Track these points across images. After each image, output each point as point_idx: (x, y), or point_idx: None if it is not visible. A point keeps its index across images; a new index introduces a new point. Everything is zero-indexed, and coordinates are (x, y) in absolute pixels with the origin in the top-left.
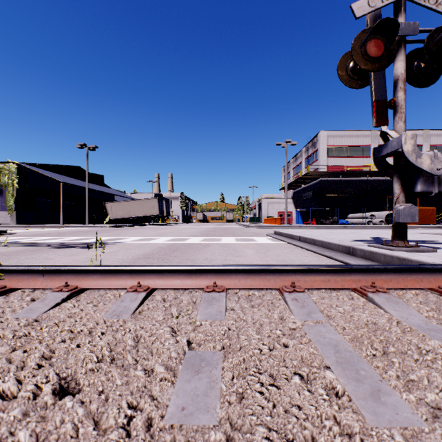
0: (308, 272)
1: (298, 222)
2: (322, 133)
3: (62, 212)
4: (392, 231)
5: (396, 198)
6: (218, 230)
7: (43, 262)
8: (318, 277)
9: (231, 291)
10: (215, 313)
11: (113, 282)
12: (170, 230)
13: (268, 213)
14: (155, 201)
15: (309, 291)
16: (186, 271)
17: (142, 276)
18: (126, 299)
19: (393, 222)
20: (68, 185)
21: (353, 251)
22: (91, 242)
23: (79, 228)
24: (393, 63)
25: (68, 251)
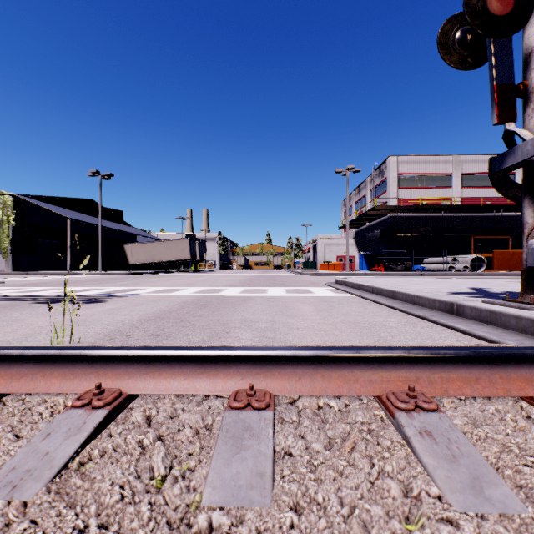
0: (435, 362)
1: (361, 268)
2: (391, 158)
3: (69, 256)
4: (522, 279)
5: (530, 231)
6: (263, 278)
7: (3, 325)
8: (455, 373)
9: (283, 400)
10: (247, 479)
11: (55, 381)
12: (202, 278)
13: (325, 257)
14: (185, 242)
15: (437, 398)
16: (195, 358)
17: (112, 368)
18: (57, 429)
19: (523, 267)
20: (78, 222)
21: (458, 309)
22: (93, 295)
23: (90, 275)
24: (523, 30)
25: (54, 307)
